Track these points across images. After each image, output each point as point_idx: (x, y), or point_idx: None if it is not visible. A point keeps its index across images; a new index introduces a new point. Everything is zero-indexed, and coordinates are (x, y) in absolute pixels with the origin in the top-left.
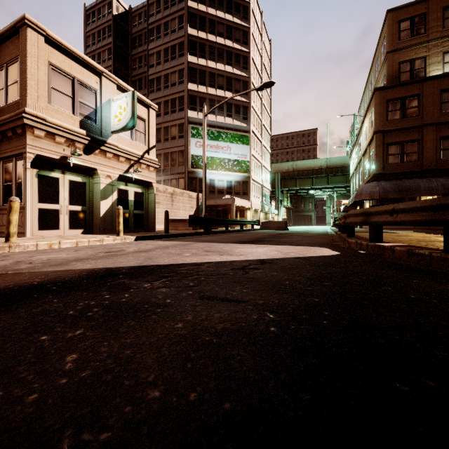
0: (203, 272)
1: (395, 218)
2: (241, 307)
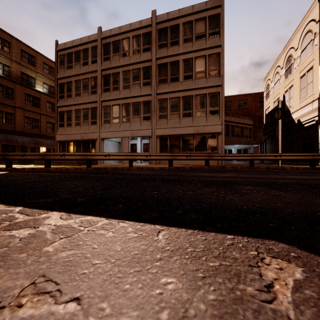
0: (3, 177)
1: (25, 157)
2: (46, 175)
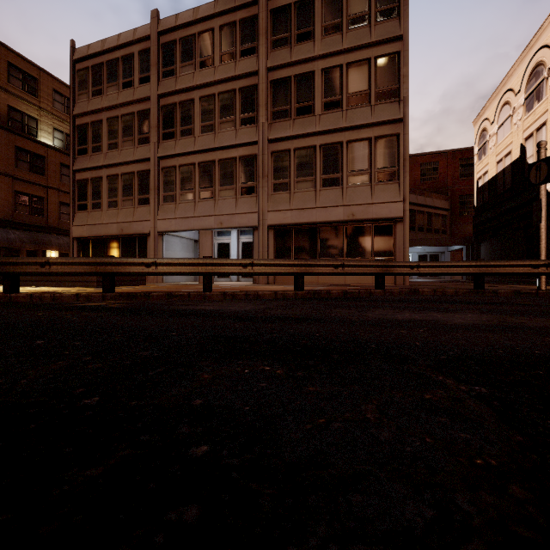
0: None
1: None
2: None
